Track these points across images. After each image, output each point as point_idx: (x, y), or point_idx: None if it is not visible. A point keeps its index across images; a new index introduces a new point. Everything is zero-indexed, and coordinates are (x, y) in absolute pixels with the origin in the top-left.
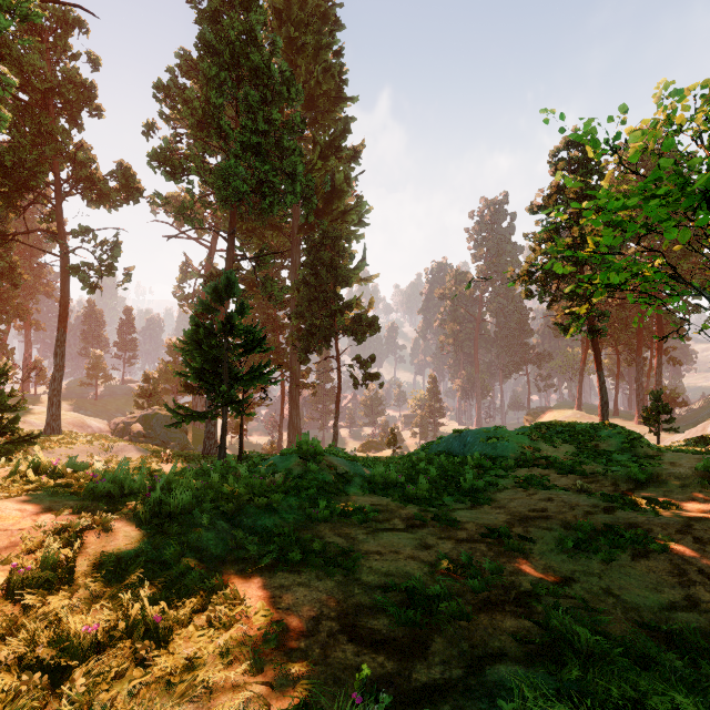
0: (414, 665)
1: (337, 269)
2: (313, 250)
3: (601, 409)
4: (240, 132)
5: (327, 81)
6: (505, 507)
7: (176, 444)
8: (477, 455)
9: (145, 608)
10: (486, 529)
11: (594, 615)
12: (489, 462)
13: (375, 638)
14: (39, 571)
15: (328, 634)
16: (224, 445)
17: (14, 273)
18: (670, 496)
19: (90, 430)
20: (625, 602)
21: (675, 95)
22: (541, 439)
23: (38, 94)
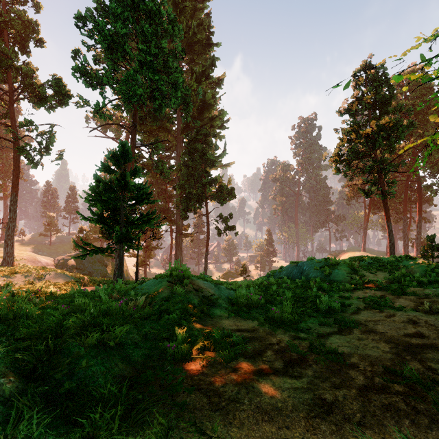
0: None
1: (207, 154)
2: (190, 142)
3: (390, 249)
4: (138, 54)
5: (200, 32)
6: (376, 331)
7: (98, 273)
8: (318, 279)
9: None
10: (380, 366)
11: None
12: (328, 285)
13: None
14: None
15: None
16: (121, 272)
17: None
18: None
19: (40, 264)
20: None
21: None
22: (360, 268)
23: None
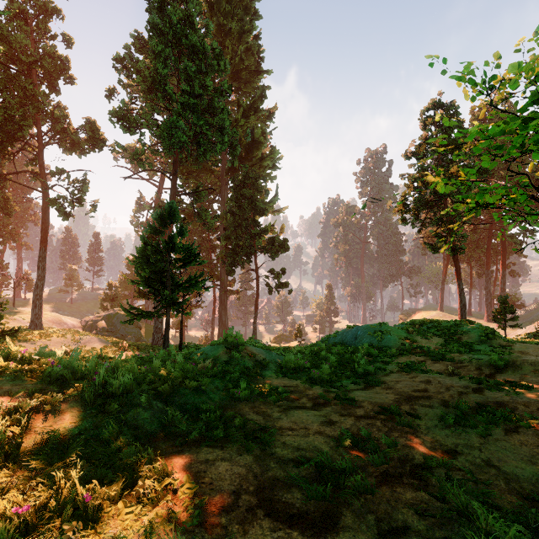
0: None
1: (256, 202)
2: (237, 187)
3: (460, 310)
4: (180, 95)
5: (248, 58)
6: (393, 388)
7: (132, 337)
8: (367, 345)
9: (78, 487)
10: (379, 407)
11: (481, 486)
12: (376, 351)
13: (289, 512)
14: None
15: (247, 508)
16: (167, 337)
17: (8, 205)
18: (526, 379)
19: (66, 326)
20: (505, 474)
21: None
22: (416, 333)
23: (24, 66)
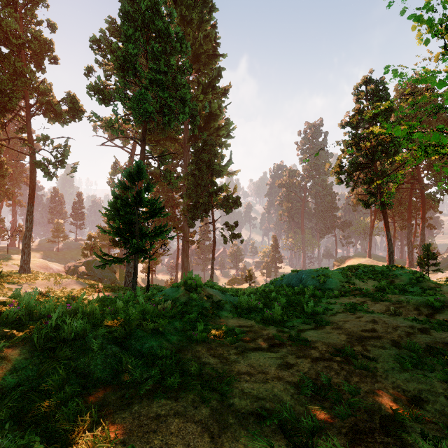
0: None
1: (213, 165)
2: (197, 153)
3: (389, 257)
4: (148, 72)
5: (207, 44)
6: (342, 328)
7: (108, 280)
8: (312, 287)
9: None
10: (333, 348)
11: None
12: (320, 292)
13: None
14: None
15: None
16: (136, 280)
17: (3, 168)
18: None
19: (51, 271)
20: None
21: None
22: (354, 276)
23: (14, 47)
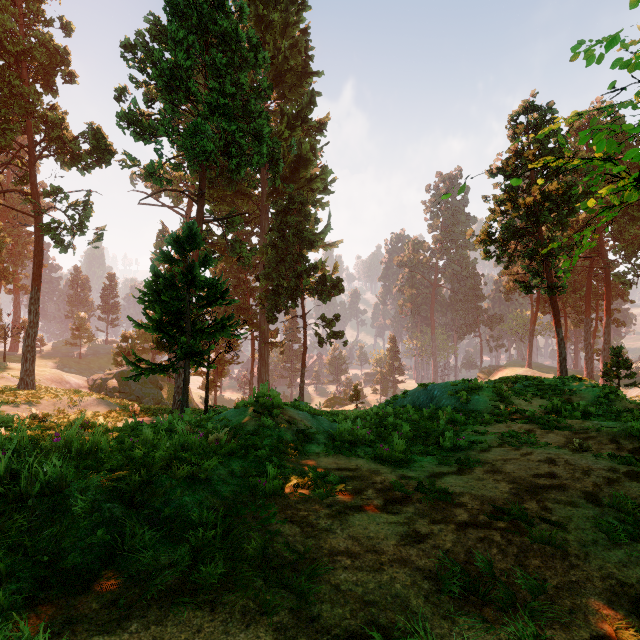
0: None
1: (303, 231)
2: (280, 214)
3: (560, 365)
4: (207, 94)
5: (294, 57)
6: (501, 471)
7: (150, 399)
8: (449, 409)
9: None
10: (490, 505)
11: None
12: (463, 416)
13: None
14: None
15: None
16: (186, 399)
17: None
18: None
19: (68, 386)
20: None
21: None
22: (511, 393)
23: (11, 58)
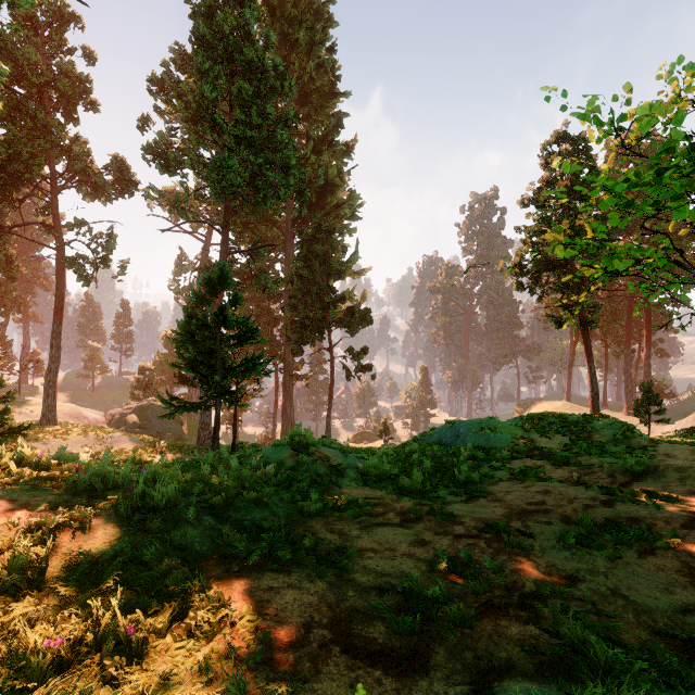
0: (414, 681)
1: (330, 261)
2: (306, 243)
3: (592, 401)
4: (233, 126)
5: (320, 77)
6: (502, 500)
7: (171, 435)
8: (471, 446)
9: (118, 617)
10: (484, 524)
11: (604, 619)
12: (483, 453)
13: (371, 649)
14: (5, 575)
15: (320, 644)
16: (217, 436)
17: (12, 266)
18: (669, 488)
19: (86, 421)
20: (635, 605)
21: (691, 63)
22: (534, 430)
23: (33, 88)
